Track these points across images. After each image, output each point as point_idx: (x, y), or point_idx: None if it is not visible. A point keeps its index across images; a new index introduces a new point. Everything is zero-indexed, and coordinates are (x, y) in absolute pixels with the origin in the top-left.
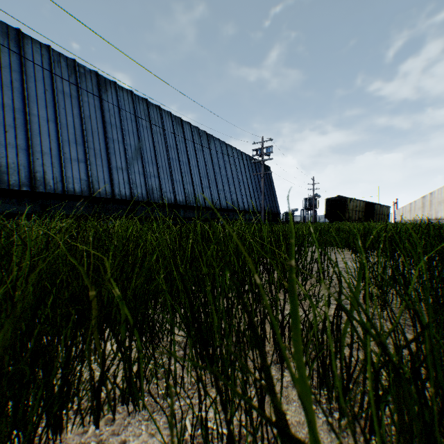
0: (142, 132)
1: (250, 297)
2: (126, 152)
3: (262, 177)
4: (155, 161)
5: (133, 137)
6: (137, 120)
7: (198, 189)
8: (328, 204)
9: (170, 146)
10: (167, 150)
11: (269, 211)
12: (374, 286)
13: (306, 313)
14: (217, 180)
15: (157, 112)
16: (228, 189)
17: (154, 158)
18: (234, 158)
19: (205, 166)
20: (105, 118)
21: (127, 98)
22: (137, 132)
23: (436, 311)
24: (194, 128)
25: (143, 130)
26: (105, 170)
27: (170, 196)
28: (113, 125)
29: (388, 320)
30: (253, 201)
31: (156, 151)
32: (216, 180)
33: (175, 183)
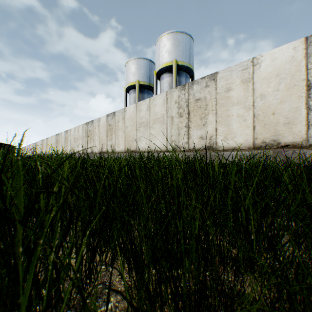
0: None
1: None
2: None
3: None
4: None
5: None
6: None
7: None
8: None
9: None
10: None
11: None
12: None
13: None
14: None
15: None
16: None
17: None
18: None
19: None
20: None
21: None
22: None
23: None
24: None
25: None
26: None
27: None
28: None
29: None
30: None
31: None
32: None
33: None
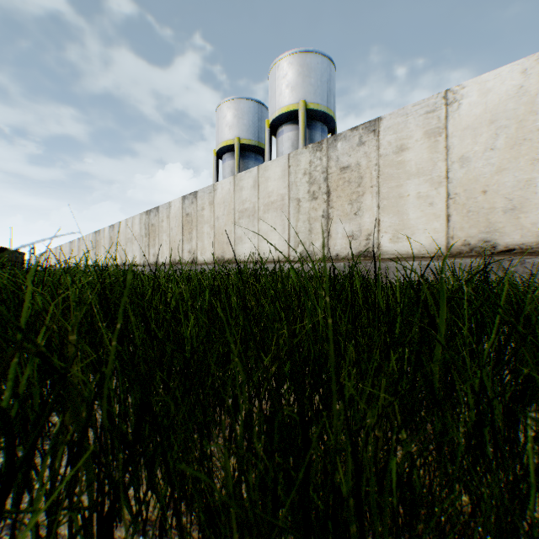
0: None
1: None
2: None
3: None
4: None
5: None
6: None
7: None
8: None
9: None
10: None
11: None
12: None
13: None
14: None
15: None
16: None
17: None
18: None
19: None
20: None
21: None
22: None
23: None
24: None
25: None
26: None
27: None
28: None
29: None
30: None
31: None
32: None
33: None
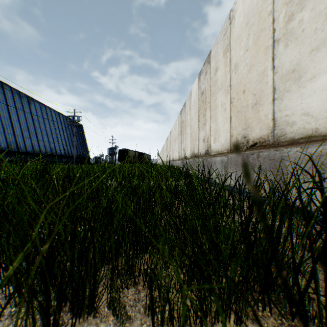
0: None
1: None
2: None
3: (74, 134)
4: None
5: None
6: None
7: (20, 138)
8: (119, 153)
9: None
10: None
11: (82, 156)
12: None
13: None
14: (38, 133)
15: None
16: (48, 139)
17: None
18: (53, 117)
19: (26, 121)
20: None
21: None
22: None
23: None
24: (15, 91)
25: None
26: None
27: None
28: None
29: None
30: (69, 149)
31: None
32: (36, 132)
33: None
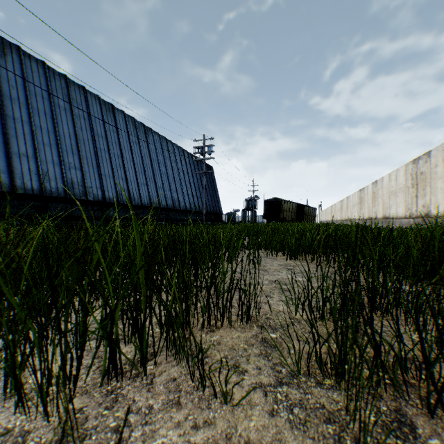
0: (59, 114)
1: (98, 384)
2: (35, 135)
3: (203, 176)
4: (77, 151)
5: (46, 118)
6: (52, 98)
7: (133, 185)
8: (266, 205)
9: (98, 135)
10: (94, 138)
11: (212, 212)
12: (317, 317)
13: (196, 441)
14: (156, 177)
15: (81, 93)
16: (168, 187)
17: (75, 146)
18: (175, 155)
19: (141, 160)
20: (3, 90)
21: (37, 70)
22: (52, 113)
23: (440, 404)
24: (129, 118)
25: (60, 112)
26: (0, 155)
27: (97, 192)
28: (15, 99)
29: (362, 440)
30: (195, 201)
31: (78, 138)
32: (154, 176)
33: (104, 177)
